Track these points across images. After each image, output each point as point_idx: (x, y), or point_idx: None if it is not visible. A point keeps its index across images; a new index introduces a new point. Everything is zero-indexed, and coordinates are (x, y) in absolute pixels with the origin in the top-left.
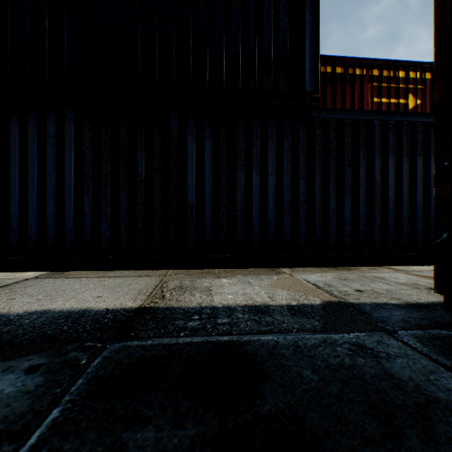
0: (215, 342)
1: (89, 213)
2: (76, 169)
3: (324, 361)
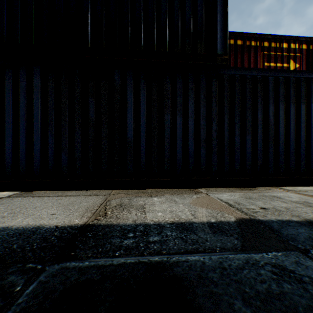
0: (146, 263)
1: (52, 147)
2: (42, 112)
3: (252, 288)
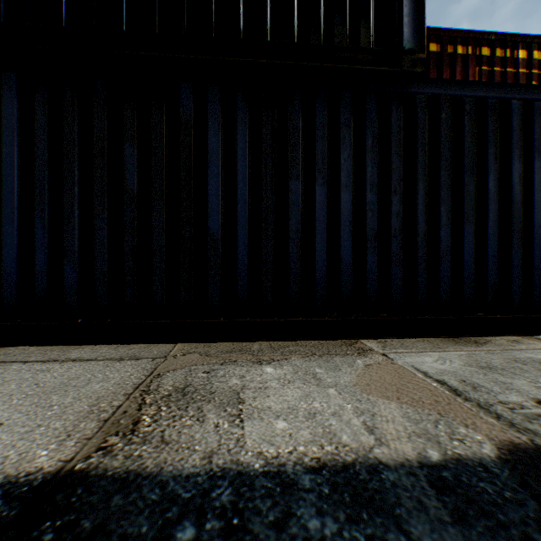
0: None
1: (43, 249)
2: (22, 175)
3: None
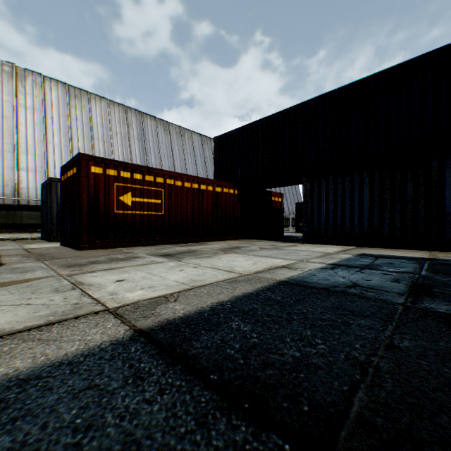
0: None
1: (376, 219)
2: (368, 197)
3: None
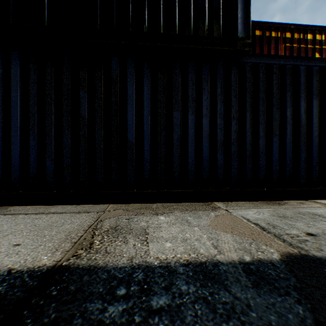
0: None
1: (34, 151)
2: (22, 109)
3: None
